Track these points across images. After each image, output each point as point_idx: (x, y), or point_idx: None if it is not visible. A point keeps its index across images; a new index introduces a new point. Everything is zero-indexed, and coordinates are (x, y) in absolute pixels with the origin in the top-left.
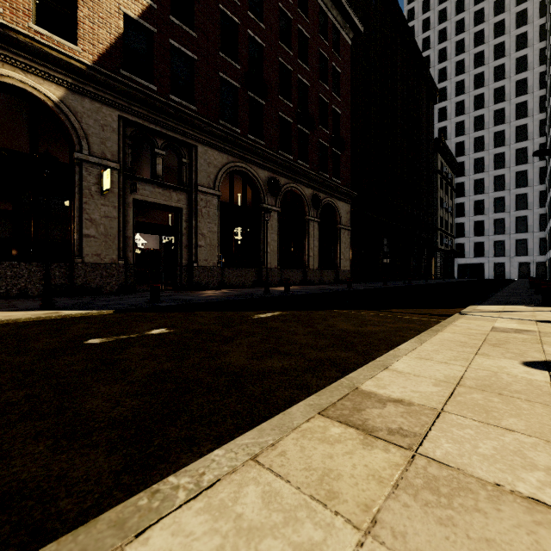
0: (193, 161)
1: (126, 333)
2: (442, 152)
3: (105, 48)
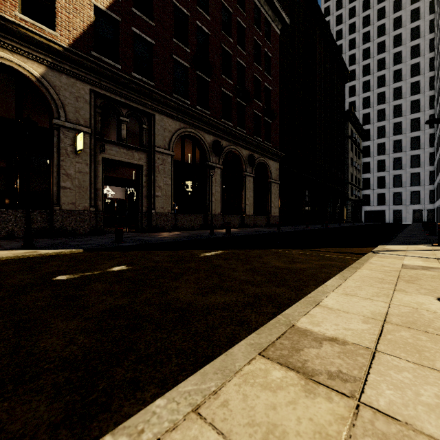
0: (151, 127)
1: (91, 270)
2: (352, 121)
3: (79, 34)
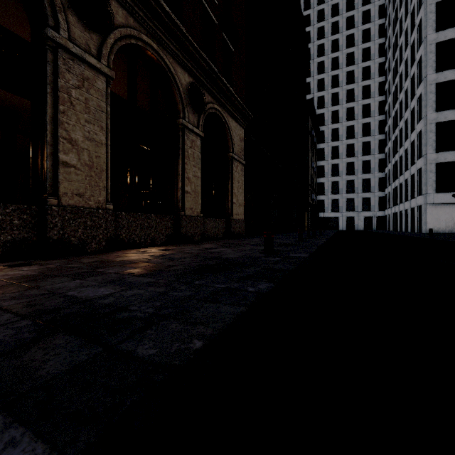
0: None
1: None
2: (312, 116)
3: None
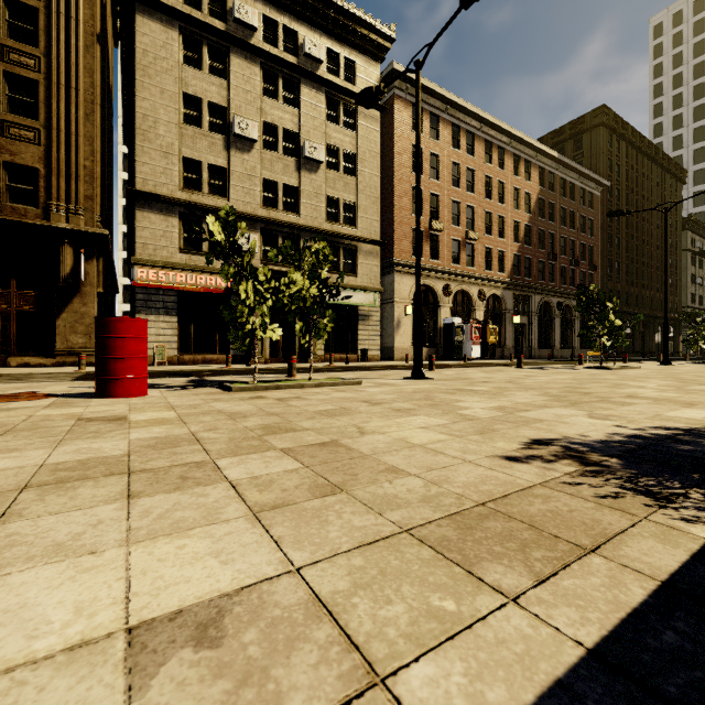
0: (530, 302)
1: None
2: (692, 229)
3: (510, 270)
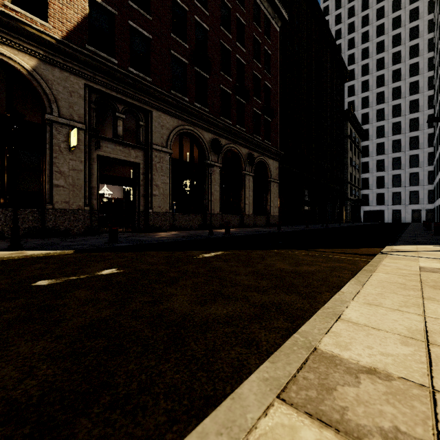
0: (148, 124)
1: (77, 274)
2: (351, 121)
3: (73, 26)
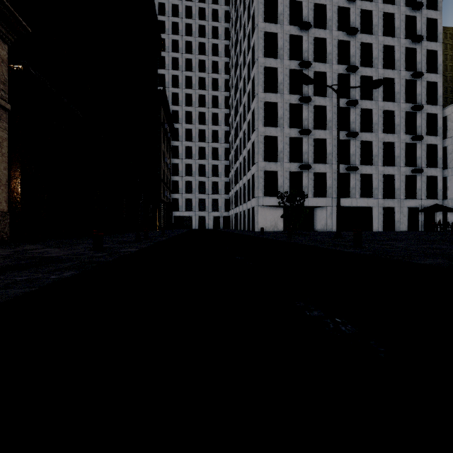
0: None
1: None
2: (164, 107)
3: None
